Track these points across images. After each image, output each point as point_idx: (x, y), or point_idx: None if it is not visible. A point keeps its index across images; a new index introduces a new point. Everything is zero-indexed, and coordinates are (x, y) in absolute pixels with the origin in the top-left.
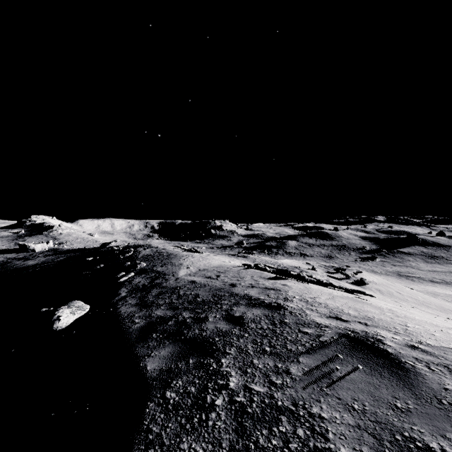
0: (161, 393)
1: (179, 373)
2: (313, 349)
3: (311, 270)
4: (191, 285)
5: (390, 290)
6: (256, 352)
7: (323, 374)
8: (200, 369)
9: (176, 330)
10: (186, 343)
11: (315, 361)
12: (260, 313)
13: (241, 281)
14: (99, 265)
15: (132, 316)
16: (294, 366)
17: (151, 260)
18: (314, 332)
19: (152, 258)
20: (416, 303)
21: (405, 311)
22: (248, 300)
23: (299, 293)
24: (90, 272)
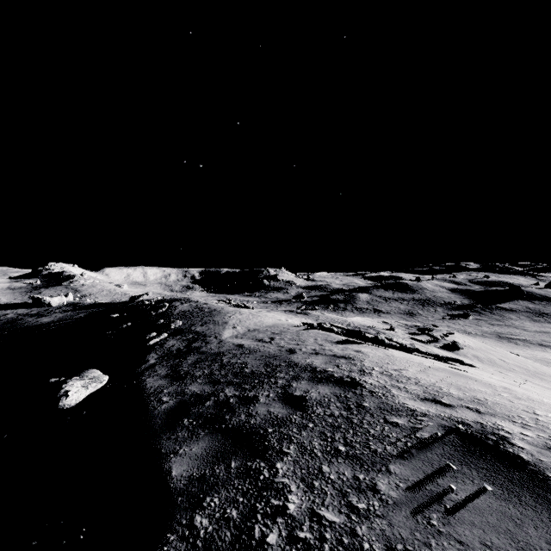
0: (188, 518)
1: (215, 485)
2: (409, 452)
3: (389, 331)
4: (238, 351)
5: (491, 357)
6: (326, 453)
7: (429, 495)
8: (246, 479)
9: (216, 414)
10: (227, 435)
11: (414, 472)
12: (328, 392)
13: (301, 345)
14: (125, 324)
15: (160, 391)
16: (384, 478)
17: (189, 317)
18: (407, 424)
19: (191, 315)
20: (526, 374)
21: (517, 386)
22: (312, 373)
23: (379, 363)
24: (114, 333)
